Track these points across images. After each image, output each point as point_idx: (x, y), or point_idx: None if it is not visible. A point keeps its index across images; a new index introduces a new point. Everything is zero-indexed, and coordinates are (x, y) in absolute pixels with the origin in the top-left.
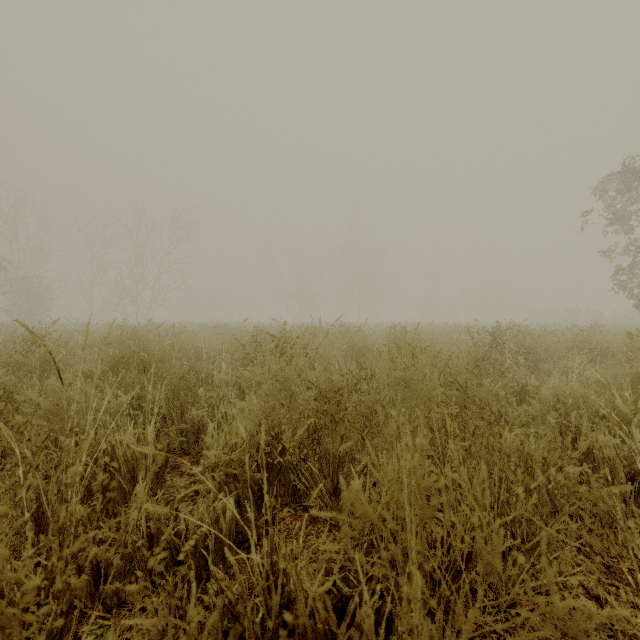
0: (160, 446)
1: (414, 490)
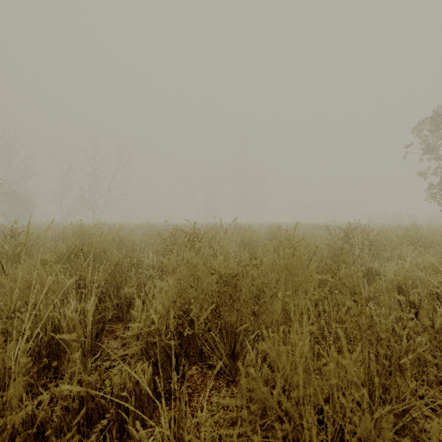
0: (76, 334)
1: (304, 370)
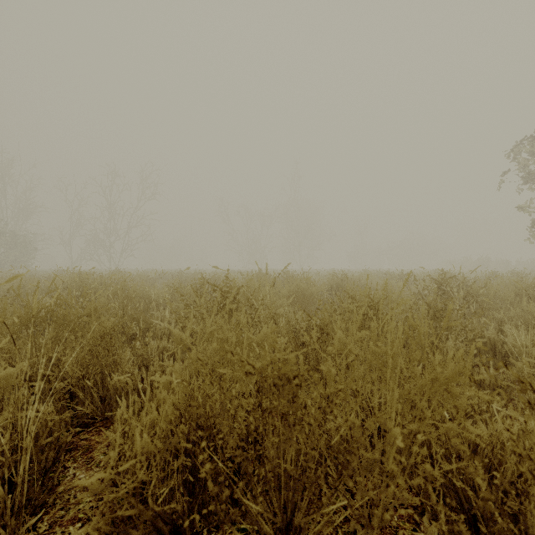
0: None
1: None
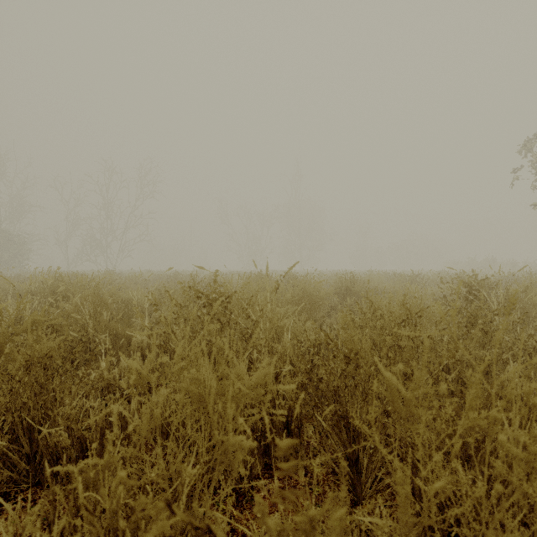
0: None
1: None
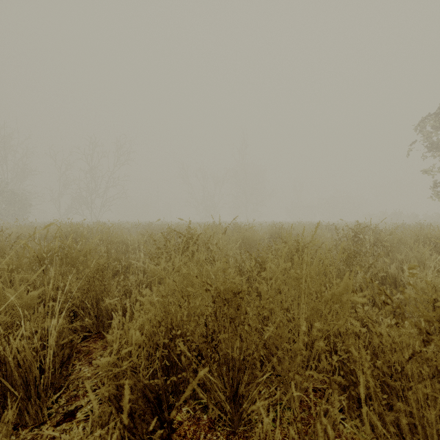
0: None
1: None
